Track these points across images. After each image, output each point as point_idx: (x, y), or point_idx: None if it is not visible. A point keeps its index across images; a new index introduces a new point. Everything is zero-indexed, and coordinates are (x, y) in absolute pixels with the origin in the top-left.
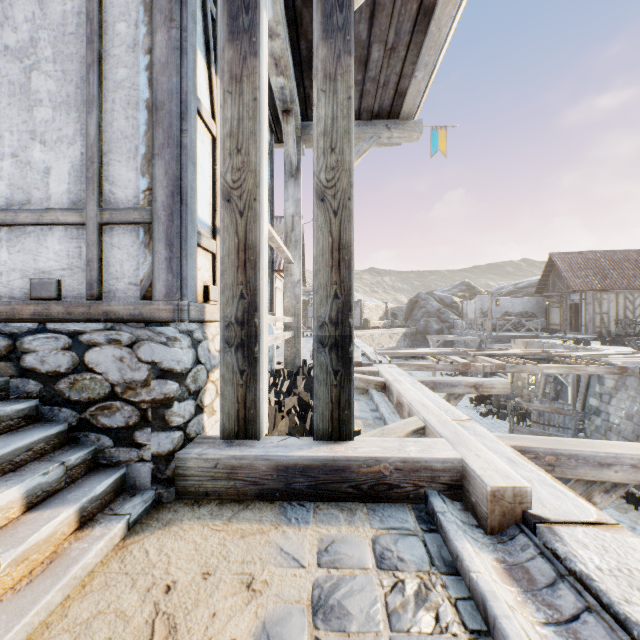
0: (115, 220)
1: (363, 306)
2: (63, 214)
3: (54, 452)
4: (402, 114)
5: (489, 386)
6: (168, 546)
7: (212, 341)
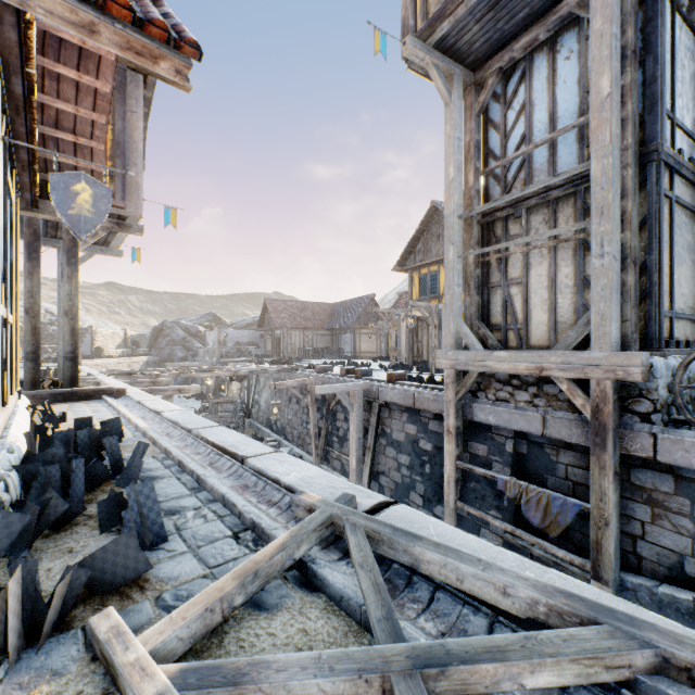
0: None
1: (96, 333)
2: None
3: None
4: (111, 247)
5: (161, 382)
6: None
7: None
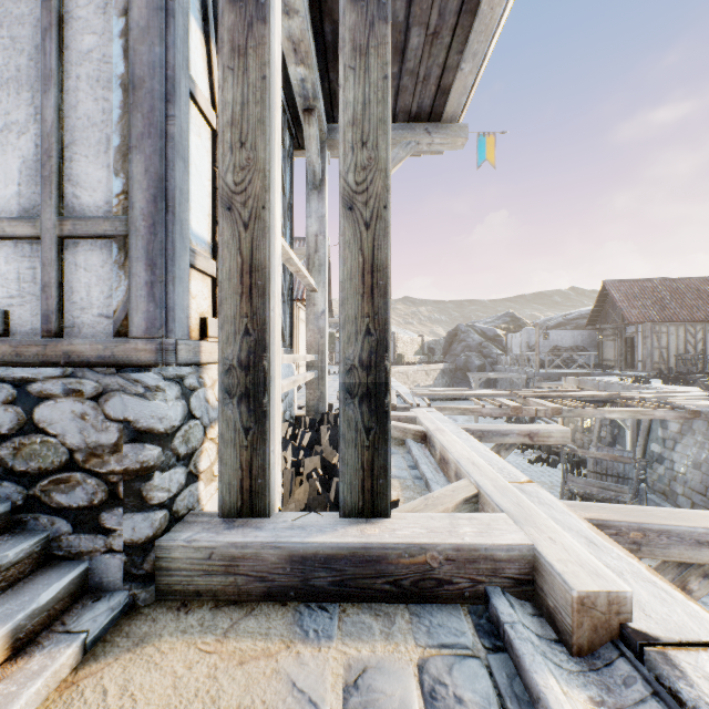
0: (79, 232)
1: (397, 339)
2: (11, 224)
3: None
4: (445, 116)
5: (546, 435)
6: (136, 681)
7: (211, 388)
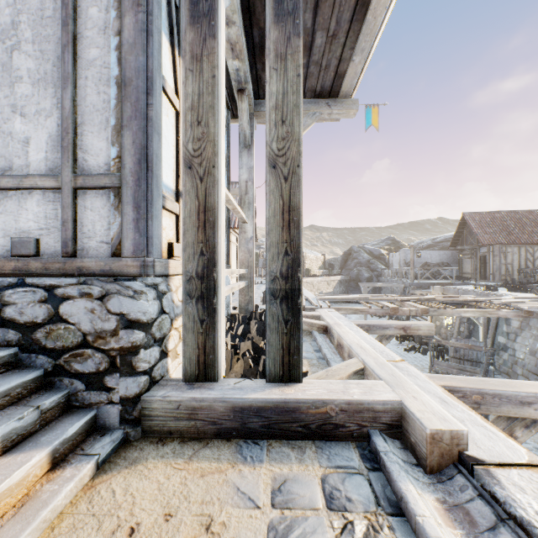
0: (88, 185)
1: (305, 257)
2: (41, 179)
3: (30, 396)
4: (341, 93)
5: (416, 328)
6: (133, 486)
7: (175, 292)
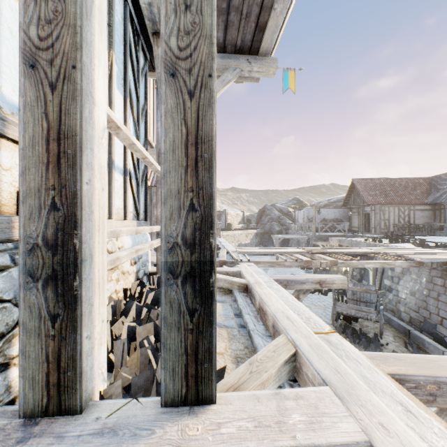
0: None
1: (227, 214)
2: None
3: None
4: (261, 50)
5: (330, 282)
6: None
7: None
